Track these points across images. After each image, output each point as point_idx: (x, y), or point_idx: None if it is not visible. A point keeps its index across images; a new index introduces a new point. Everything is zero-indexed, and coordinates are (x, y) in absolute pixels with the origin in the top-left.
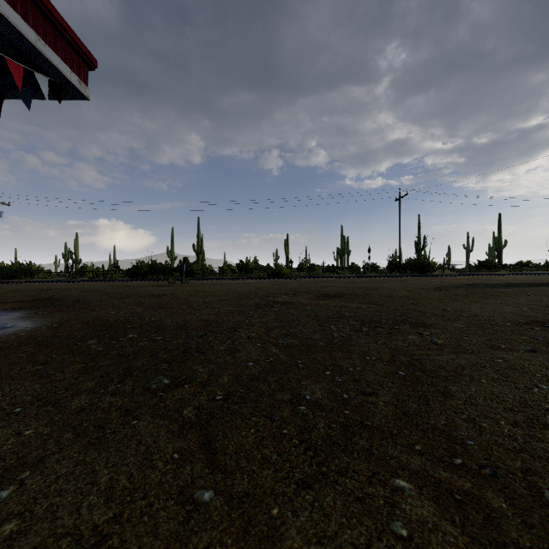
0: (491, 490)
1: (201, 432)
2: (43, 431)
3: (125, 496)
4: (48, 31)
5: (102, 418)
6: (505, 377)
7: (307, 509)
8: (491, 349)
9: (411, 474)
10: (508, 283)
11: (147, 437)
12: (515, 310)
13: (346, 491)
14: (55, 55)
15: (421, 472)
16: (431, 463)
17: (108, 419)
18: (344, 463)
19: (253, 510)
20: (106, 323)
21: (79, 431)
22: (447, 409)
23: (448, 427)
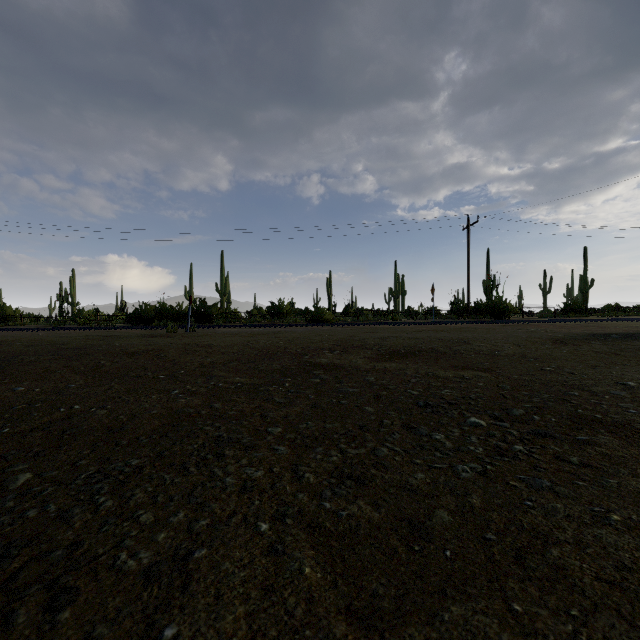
0: None
1: None
2: None
3: None
4: None
5: None
6: None
7: None
8: None
9: None
10: None
11: None
12: None
13: None
14: None
15: None
16: None
17: None
18: None
19: None
20: None
21: None
22: None
23: None
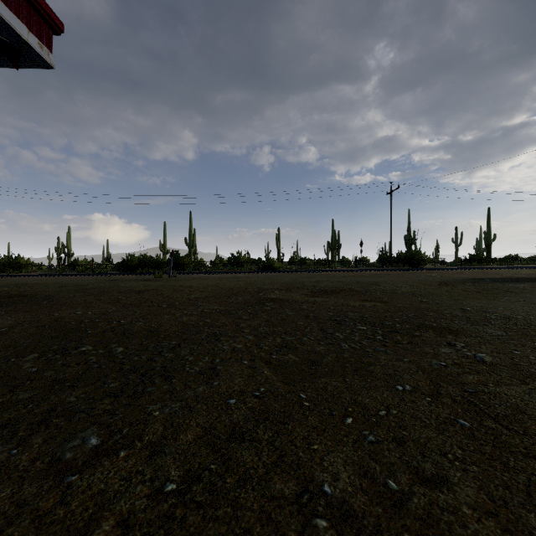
0: None
1: None
2: None
3: None
4: None
5: None
6: None
7: None
8: None
9: None
10: (513, 277)
11: None
12: None
13: None
14: (5, 8)
15: None
16: None
17: None
18: None
19: None
20: (65, 327)
21: None
22: None
23: None
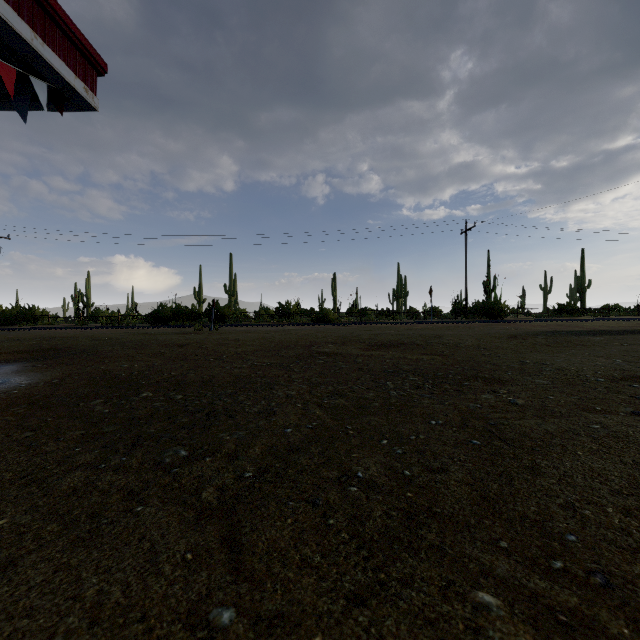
0: (605, 607)
1: (223, 522)
2: (20, 521)
3: (117, 617)
4: (47, 27)
5: (98, 502)
6: (606, 448)
7: (361, 638)
8: (583, 411)
9: (497, 584)
10: (595, 330)
11: (153, 529)
12: (607, 362)
13: (413, 609)
14: (55, 56)
15: (511, 580)
16: (523, 567)
17: (106, 505)
18: (408, 568)
19: (288, 639)
20: (117, 379)
21: (67, 521)
22: (537, 491)
23: (540, 516)
